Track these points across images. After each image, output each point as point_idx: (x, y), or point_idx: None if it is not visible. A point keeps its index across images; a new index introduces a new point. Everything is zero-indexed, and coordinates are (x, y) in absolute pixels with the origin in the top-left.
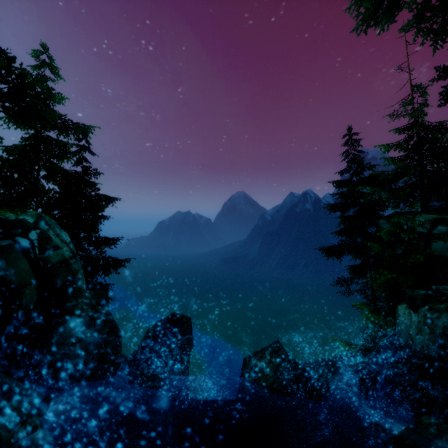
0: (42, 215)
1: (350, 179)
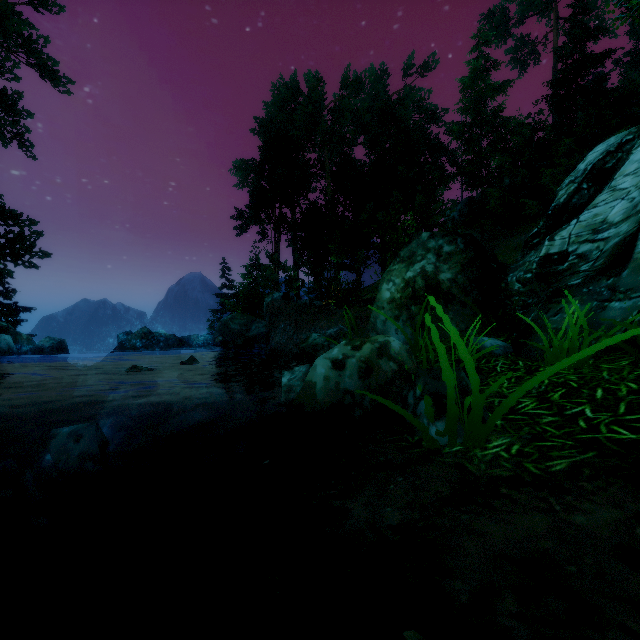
0: (4, 322)
1: (224, 293)
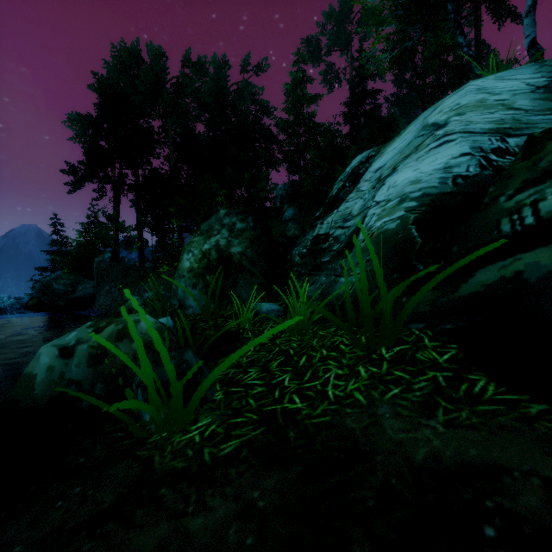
0: None
1: (56, 250)
